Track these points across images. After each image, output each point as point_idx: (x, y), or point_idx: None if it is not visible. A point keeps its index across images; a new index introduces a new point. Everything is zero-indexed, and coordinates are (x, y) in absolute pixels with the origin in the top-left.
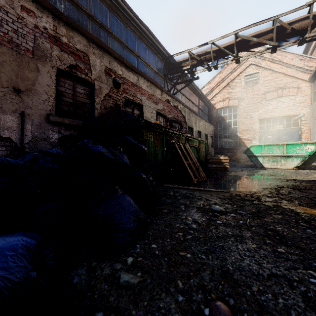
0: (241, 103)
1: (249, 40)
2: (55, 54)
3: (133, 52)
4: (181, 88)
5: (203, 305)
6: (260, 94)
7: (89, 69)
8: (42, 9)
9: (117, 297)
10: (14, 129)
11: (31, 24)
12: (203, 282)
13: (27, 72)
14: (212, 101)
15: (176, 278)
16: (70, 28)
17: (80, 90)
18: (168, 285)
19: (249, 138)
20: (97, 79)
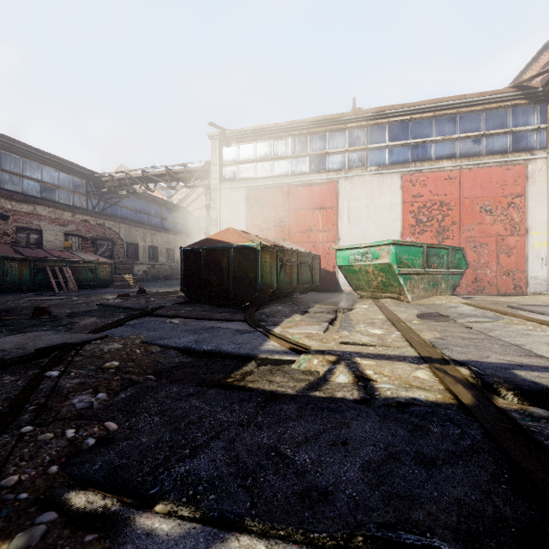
0: None
1: (155, 176)
2: None
3: (33, 180)
4: (112, 205)
5: None
6: None
7: None
8: None
9: None
10: None
11: None
12: None
13: None
14: (189, 208)
15: None
16: None
17: None
18: None
19: None
20: None
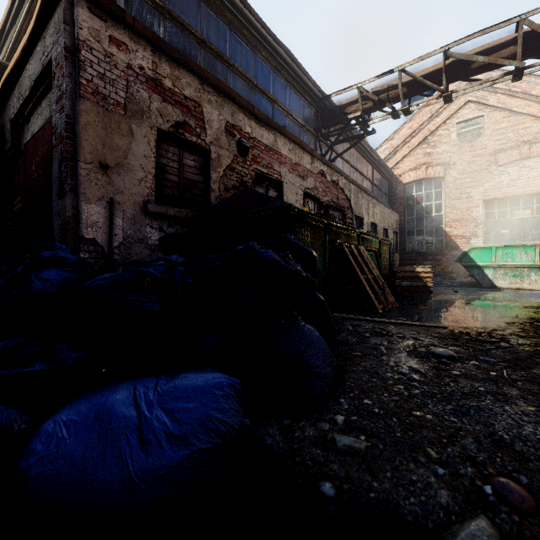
0: (449, 173)
1: (469, 60)
2: (154, 107)
3: (265, 94)
4: (344, 150)
5: (479, 481)
6: (486, 154)
7: (203, 127)
8: (137, 39)
9: (341, 466)
10: (100, 226)
11: (123, 64)
12: (468, 453)
13: (117, 138)
14: (395, 171)
15: (421, 446)
16: (176, 64)
17: (188, 161)
18: (413, 454)
19: (464, 234)
20: (213, 142)
